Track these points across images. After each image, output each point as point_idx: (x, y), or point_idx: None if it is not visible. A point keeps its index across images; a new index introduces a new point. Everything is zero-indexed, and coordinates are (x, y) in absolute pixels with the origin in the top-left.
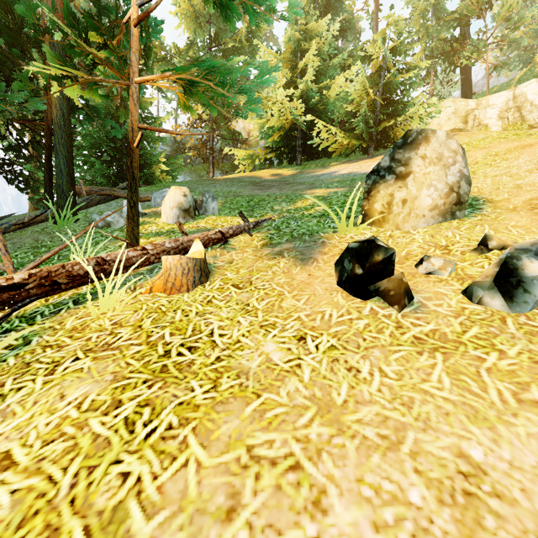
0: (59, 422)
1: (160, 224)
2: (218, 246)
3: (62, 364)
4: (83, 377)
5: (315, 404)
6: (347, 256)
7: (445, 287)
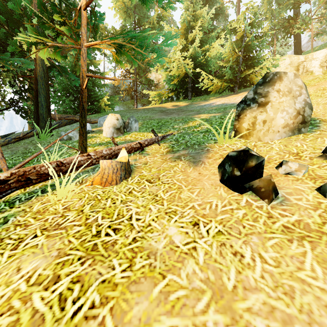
0: (10, 295)
1: (102, 138)
2: (137, 152)
3: (24, 240)
4: (37, 252)
5: (210, 288)
6: (228, 162)
7: (302, 184)
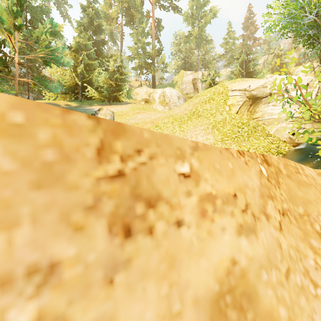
0: None
1: None
2: None
3: None
4: None
5: None
6: None
7: None
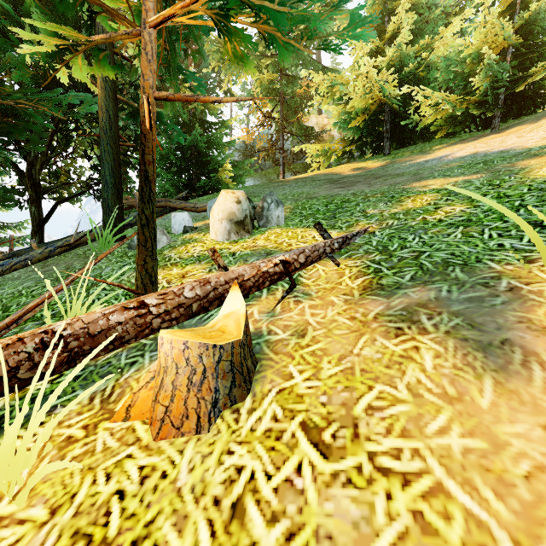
0: None
1: (206, 243)
2: (279, 287)
3: None
4: None
5: None
6: None
7: None
